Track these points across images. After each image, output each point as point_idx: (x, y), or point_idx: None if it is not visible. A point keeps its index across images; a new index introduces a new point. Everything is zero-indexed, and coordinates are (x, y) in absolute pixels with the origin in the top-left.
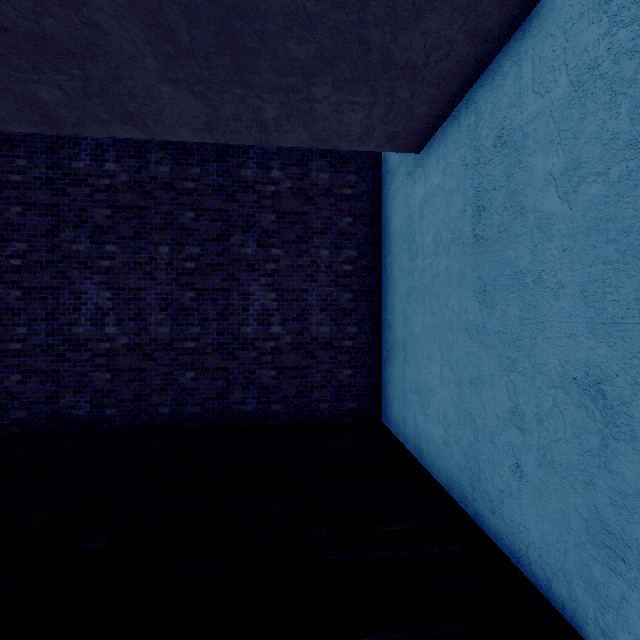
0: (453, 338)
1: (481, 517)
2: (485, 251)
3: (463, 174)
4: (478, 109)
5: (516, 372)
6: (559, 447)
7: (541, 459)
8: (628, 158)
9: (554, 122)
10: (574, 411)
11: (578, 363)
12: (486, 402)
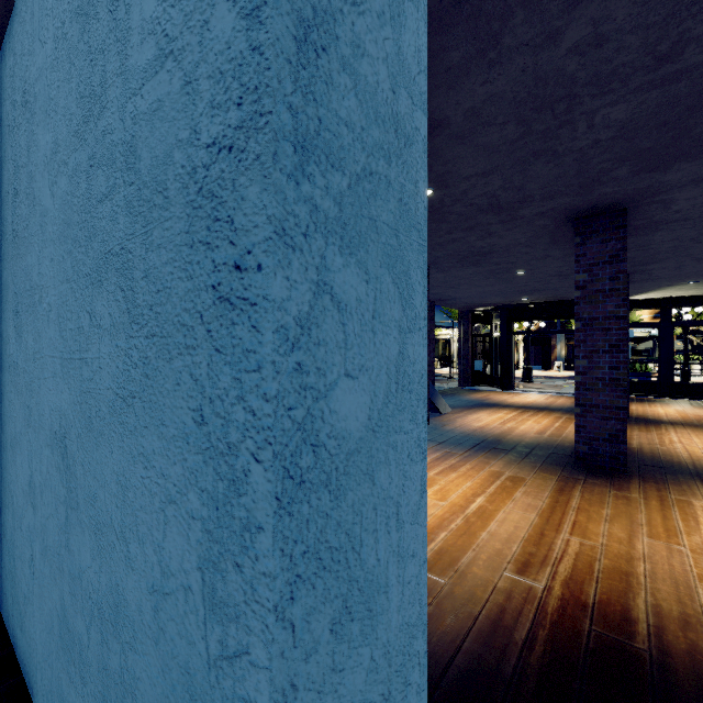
0: (3, 380)
1: (16, 639)
2: (18, 254)
3: (8, 138)
4: (15, 47)
5: (32, 427)
6: (50, 526)
7: (43, 545)
8: (76, 148)
9: (48, 85)
10: (56, 476)
11: (58, 412)
12: (18, 472)
